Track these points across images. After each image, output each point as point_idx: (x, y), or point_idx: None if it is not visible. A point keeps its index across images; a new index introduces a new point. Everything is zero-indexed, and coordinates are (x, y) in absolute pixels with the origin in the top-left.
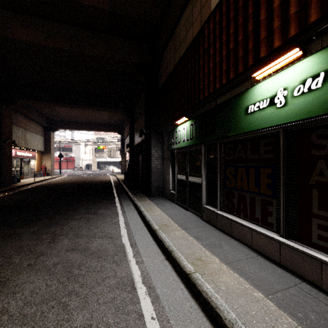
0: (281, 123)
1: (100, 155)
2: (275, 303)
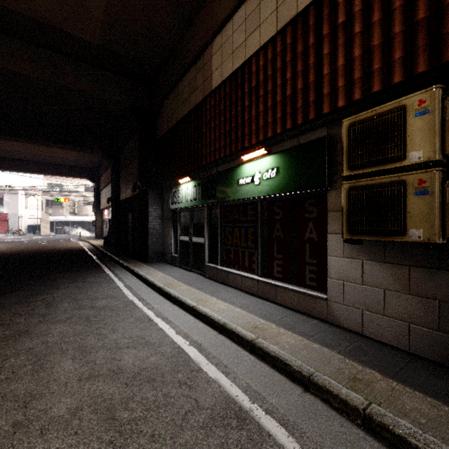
0: (257, 196)
1: (56, 211)
2: (246, 311)
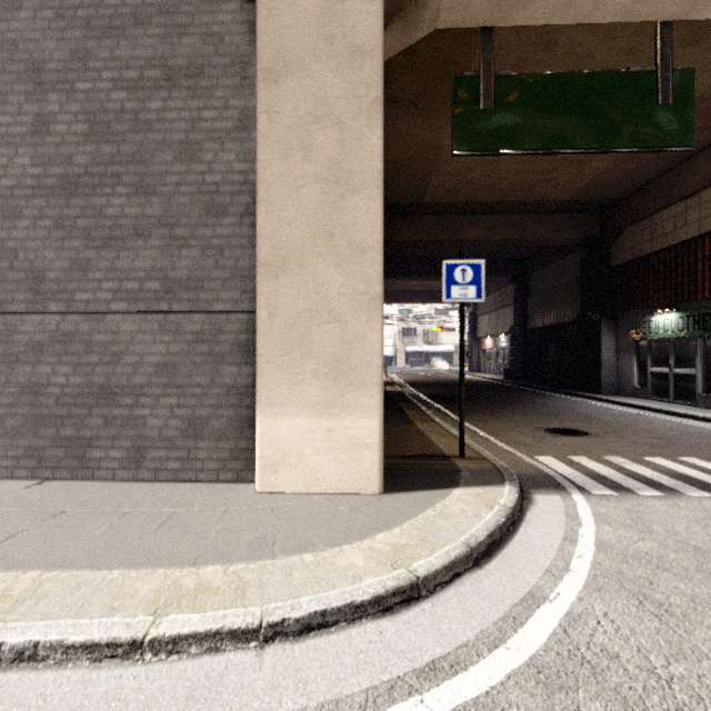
0: None
1: (411, 340)
2: None
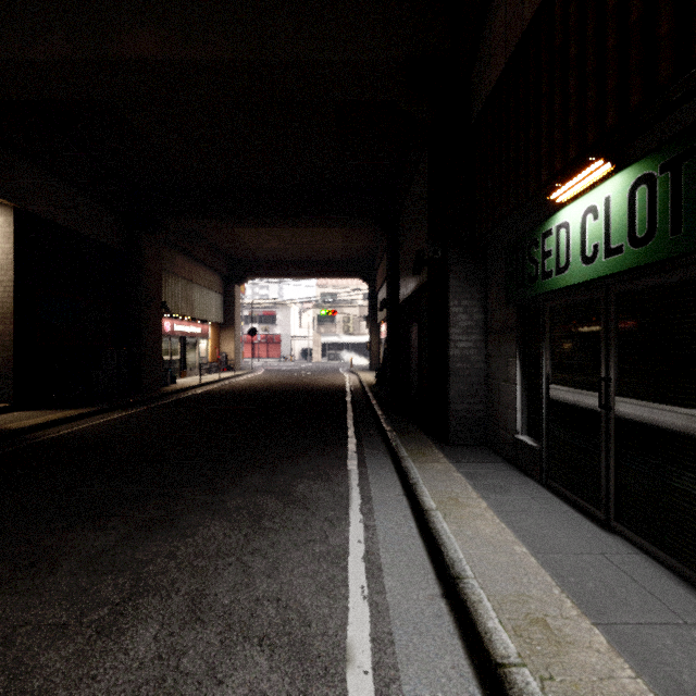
0: None
1: (328, 330)
2: None
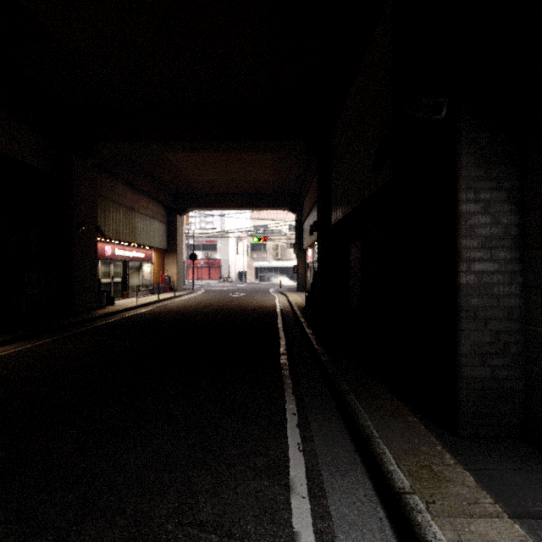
0: None
1: (260, 256)
2: None
